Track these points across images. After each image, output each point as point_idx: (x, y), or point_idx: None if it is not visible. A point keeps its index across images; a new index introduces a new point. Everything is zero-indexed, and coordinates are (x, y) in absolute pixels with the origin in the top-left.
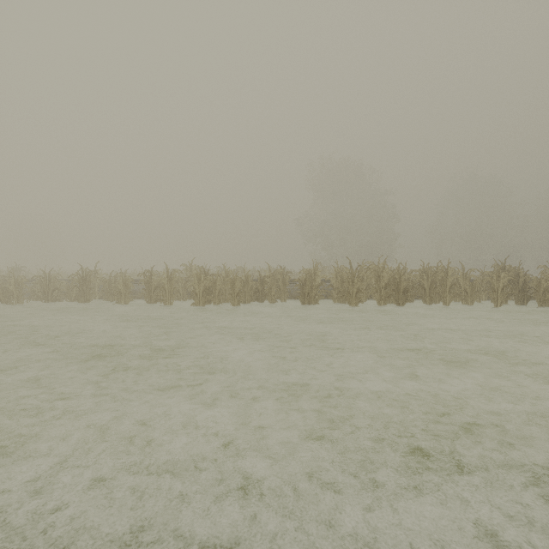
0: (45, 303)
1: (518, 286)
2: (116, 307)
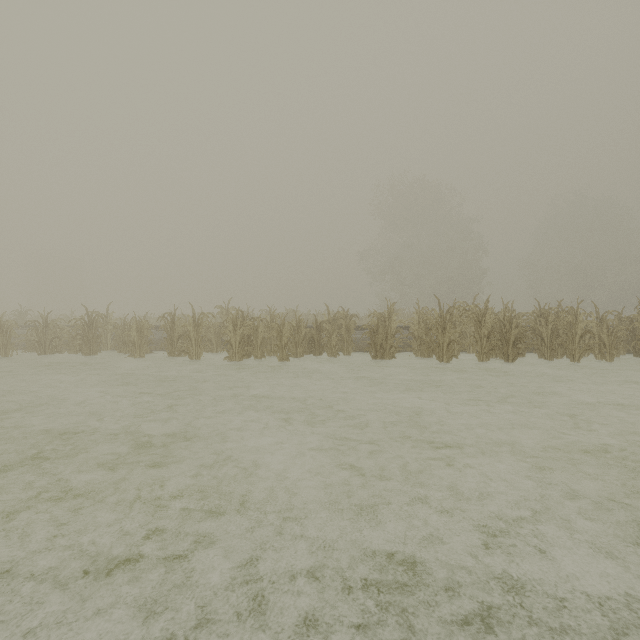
0: (40, 355)
1: None
2: (131, 361)
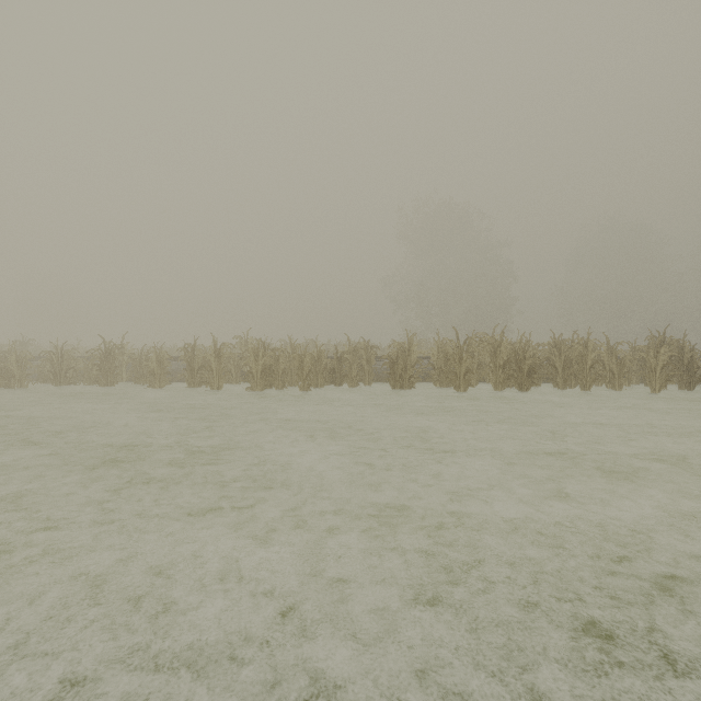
0: (56, 386)
1: (682, 365)
2: (148, 392)
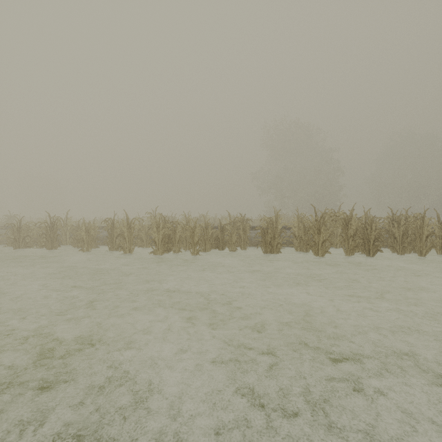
0: (15, 249)
1: None
2: (82, 253)
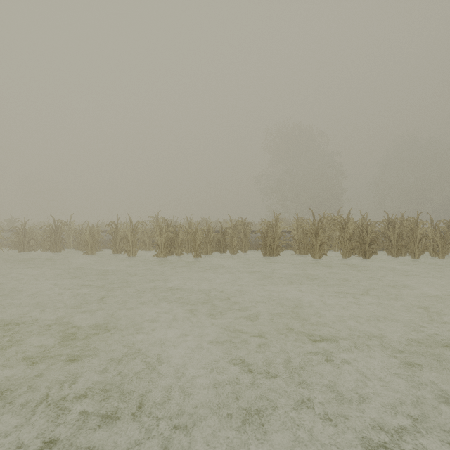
0: (20, 252)
1: None
2: (86, 256)
